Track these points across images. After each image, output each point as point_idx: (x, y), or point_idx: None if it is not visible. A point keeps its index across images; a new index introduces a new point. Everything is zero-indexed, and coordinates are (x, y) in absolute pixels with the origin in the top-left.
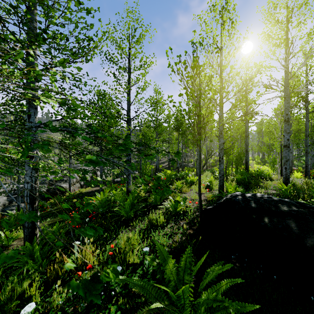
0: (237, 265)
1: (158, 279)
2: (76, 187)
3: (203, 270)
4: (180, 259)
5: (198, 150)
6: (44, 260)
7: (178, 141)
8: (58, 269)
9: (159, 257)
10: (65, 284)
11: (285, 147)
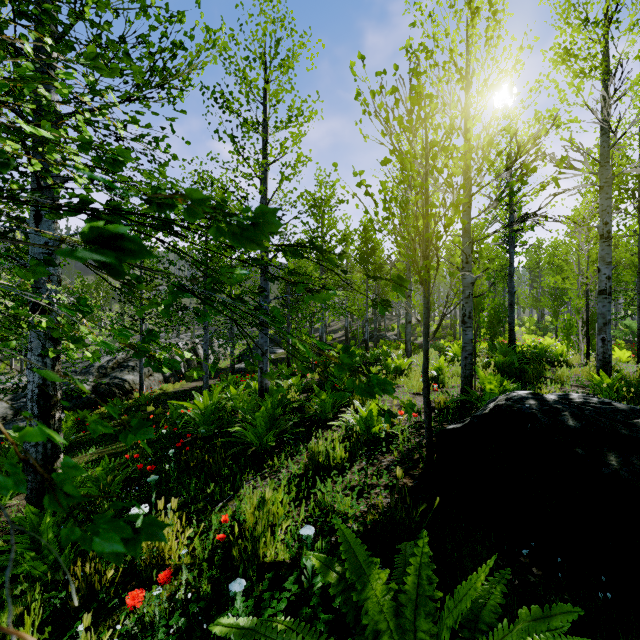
0: (534, 572)
1: (338, 609)
2: (155, 381)
3: (451, 586)
4: (397, 562)
5: (424, 294)
6: (66, 551)
7: (367, 286)
8: (93, 575)
9: (347, 564)
10: (110, 615)
11: (603, 294)
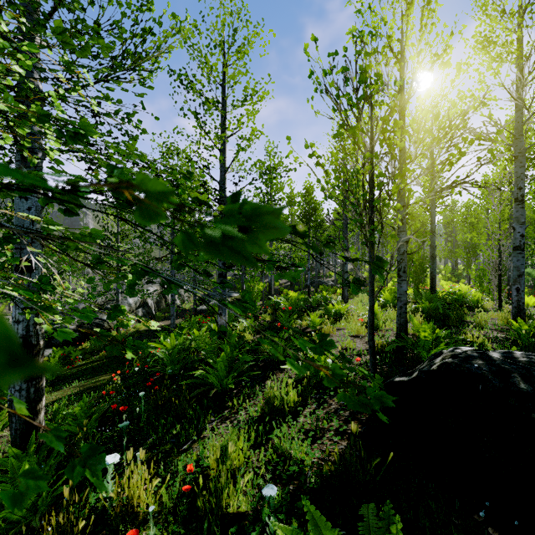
0: (490, 532)
1: None
2: None
3: None
4: (361, 532)
5: (369, 255)
6: (44, 494)
7: (309, 240)
8: (65, 525)
9: None
10: None
11: (517, 250)
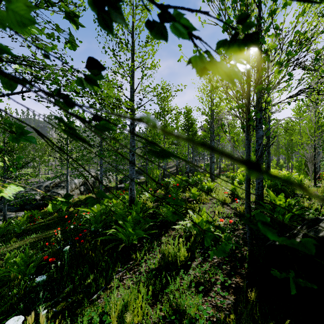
0: None
1: None
2: (75, 194)
3: None
4: None
5: (246, 138)
6: None
7: (188, 143)
8: None
9: None
10: None
11: None
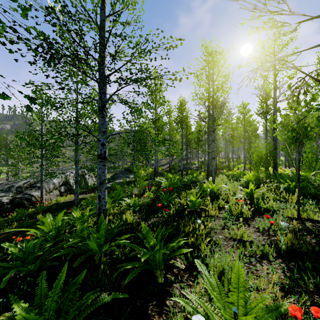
0: None
1: None
2: (54, 195)
3: None
4: None
5: None
6: None
7: (182, 138)
8: None
9: None
10: None
11: None
